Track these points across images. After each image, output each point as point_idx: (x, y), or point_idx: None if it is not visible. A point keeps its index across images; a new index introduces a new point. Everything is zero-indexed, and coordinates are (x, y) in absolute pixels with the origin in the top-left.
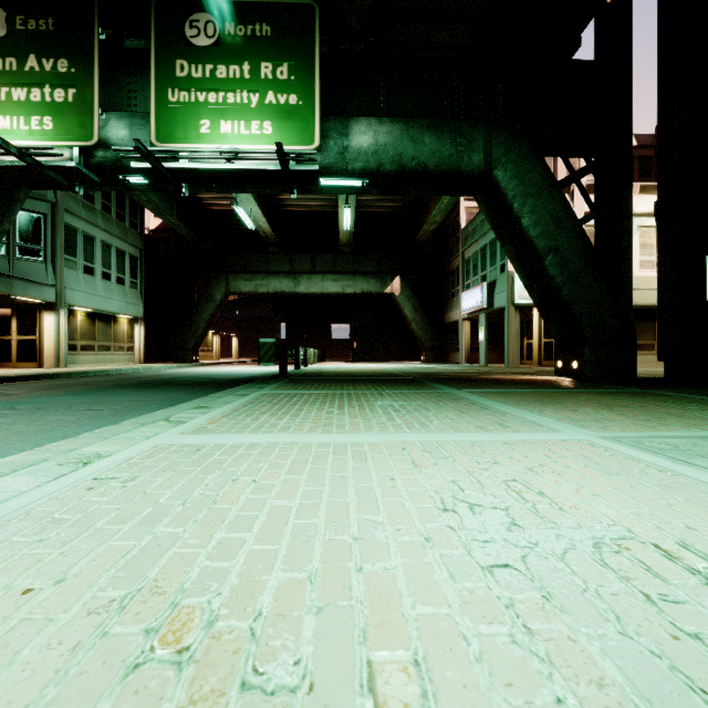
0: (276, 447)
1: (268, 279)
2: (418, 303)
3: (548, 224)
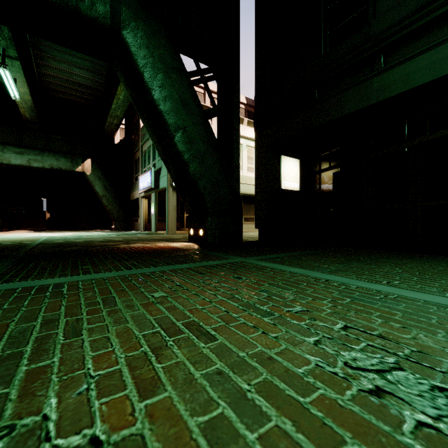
0: None
1: None
2: (108, 183)
3: (177, 103)
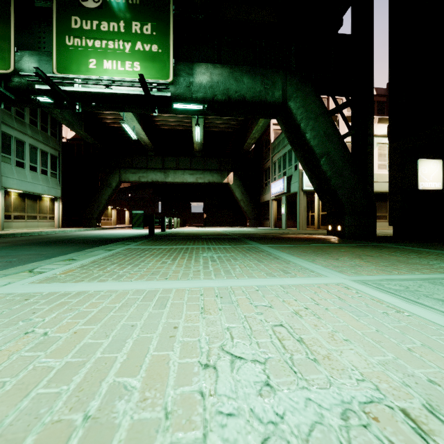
0: (97, 295)
1: (147, 173)
2: (244, 189)
3: (322, 137)
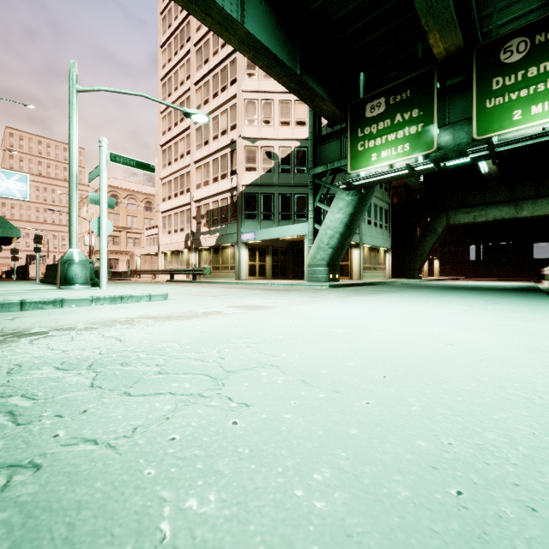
0: None
1: (486, 210)
2: None
3: None
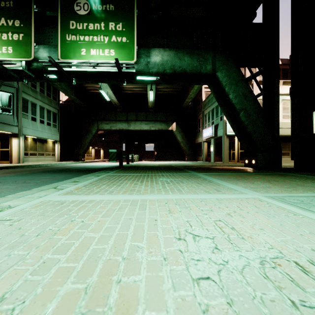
0: (102, 202)
1: (116, 123)
2: (184, 134)
3: (241, 97)
